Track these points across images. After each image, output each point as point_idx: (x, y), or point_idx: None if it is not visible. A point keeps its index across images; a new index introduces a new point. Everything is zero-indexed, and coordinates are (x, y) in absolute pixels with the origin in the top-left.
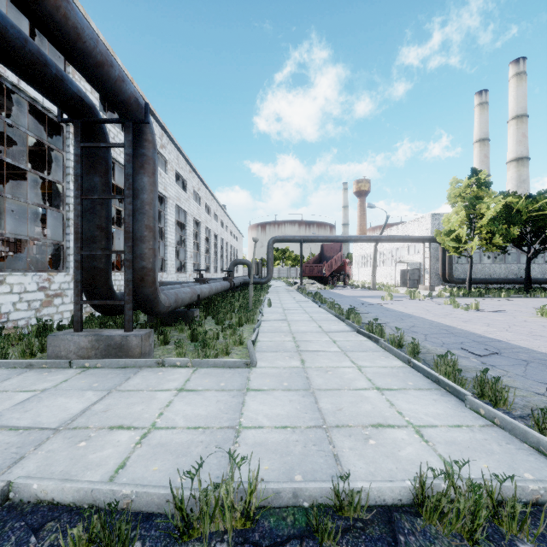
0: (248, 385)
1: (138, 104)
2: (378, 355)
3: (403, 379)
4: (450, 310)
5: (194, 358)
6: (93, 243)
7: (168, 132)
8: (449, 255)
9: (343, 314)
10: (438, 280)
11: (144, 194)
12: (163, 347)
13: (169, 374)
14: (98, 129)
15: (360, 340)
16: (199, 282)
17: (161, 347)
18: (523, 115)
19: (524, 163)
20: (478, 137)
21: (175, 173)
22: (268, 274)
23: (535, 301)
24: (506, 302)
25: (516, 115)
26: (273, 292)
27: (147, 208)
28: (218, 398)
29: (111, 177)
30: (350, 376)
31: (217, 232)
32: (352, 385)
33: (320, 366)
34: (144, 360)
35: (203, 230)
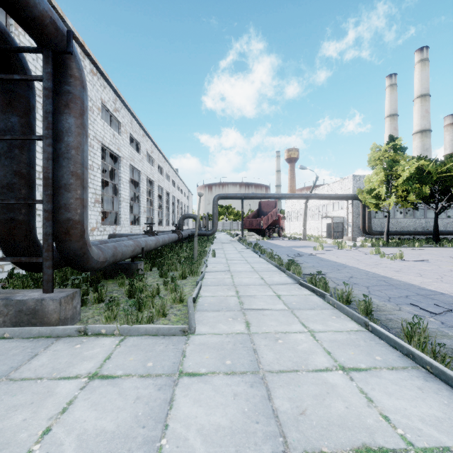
0: (182, 364)
1: (57, 29)
2: (328, 313)
3: (368, 351)
4: (378, 260)
5: (122, 324)
6: (10, 191)
7: (122, 97)
8: (369, 211)
9: (282, 264)
10: (358, 232)
11: (70, 137)
12: (96, 306)
13: (88, 348)
14: (15, 61)
15: (304, 294)
16: (148, 234)
17: (94, 306)
18: (426, 95)
19: (427, 135)
20: (388, 112)
21: (129, 135)
22: (213, 227)
23: (446, 250)
24: (422, 252)
25: (421, 95)
26: (217, 243)
27: (73, 153)
28: (138, 392)
29: (35, 119)
30: (305, 347)
31: (169, 190)
32: (310, 363)
33: (268, 331)
34: (61, 328)
35: (156, 188)
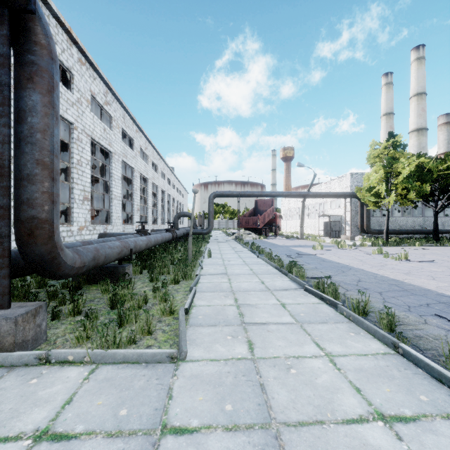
0: (166, 412)
1: None
2: (344, 329)
3: (407, 387)
4: (382, 260)
5: (95, 349)
6: None
7: (113, 90)
8: (367, 209)
9: (283, 266)
10: (356, 231)
11: (34, 117)
12: (71, 319)
13: (46, 384)
14: None
15: (312, 303)
16: (140, 234)
17: (69, 319)
18: (422, 93)
19: (423, 133)
20: (384, 111)
21: (121, 130)
22: (209, 226)
23: (448, 250)
24: (425, 251)
25: (417, 93)
26: (213, 242)
27: (38, 137)
28: None
29: None
30: (325, 380)
31: (164, 188)
32: (337, 408)
33: (276, 355)
34: (17, 354)
35: (151, 186)
